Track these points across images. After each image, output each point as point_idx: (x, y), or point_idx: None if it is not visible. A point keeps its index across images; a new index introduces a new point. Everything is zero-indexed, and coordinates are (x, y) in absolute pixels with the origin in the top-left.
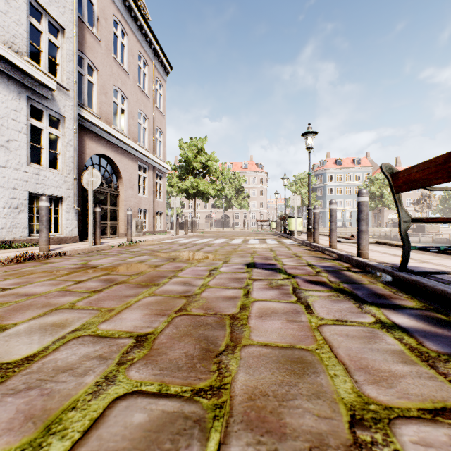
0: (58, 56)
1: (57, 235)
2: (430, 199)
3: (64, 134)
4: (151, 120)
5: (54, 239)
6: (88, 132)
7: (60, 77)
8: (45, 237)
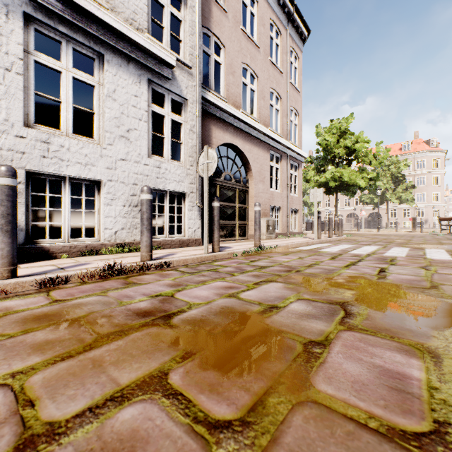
0: (181, 32)
1: (179, 236)
2: None
3: (187, 121)
4: (284, 100)
5: (175, 242)
6: (214, 119)
7: (182, 55)
8: (145, 242)
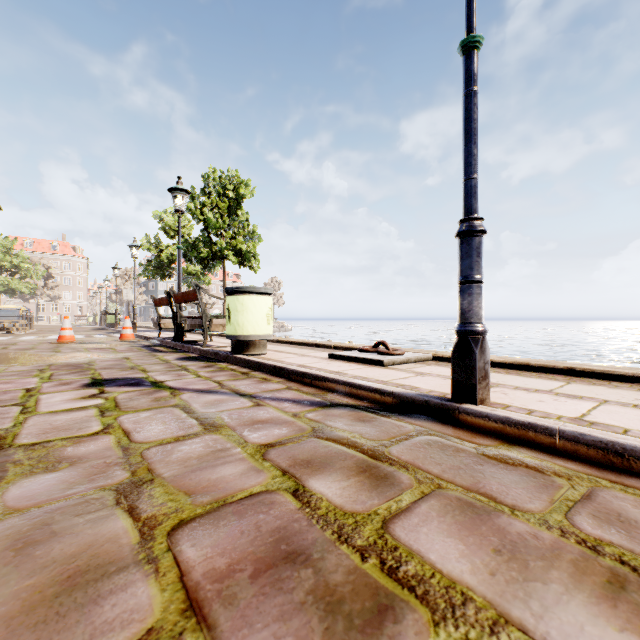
0: None
1: None
2: None
3: None
4: None
5: None
6: None
7: None
8: None
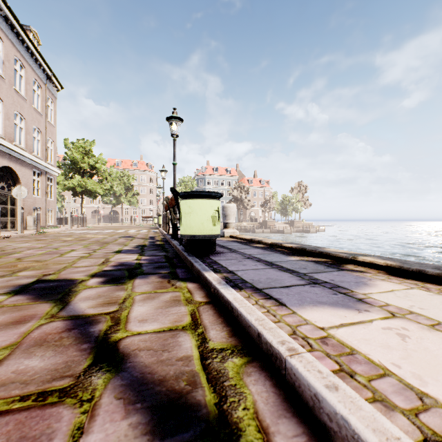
0: None
1: None
2: (270, 203)
3: None
4: (44, 133)
5: None
6: None
7: None
8: None
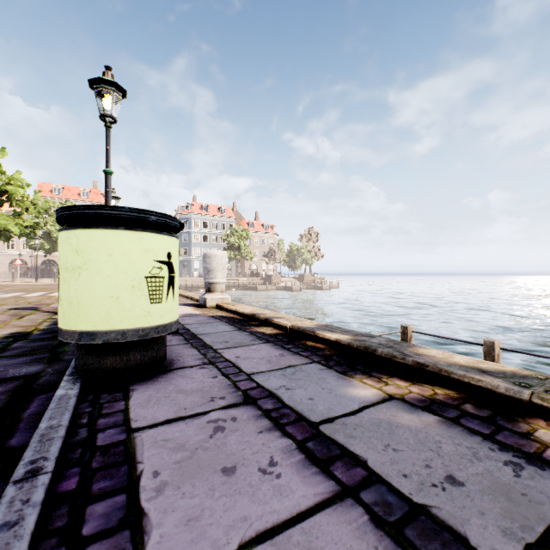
0: None
1: None
2: (275, 253)
3: None
4: None
5: None
6: None
7: None
8: None
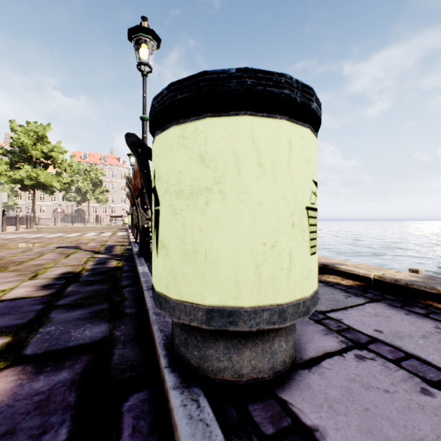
0: None
1: None
2: None
3: None
4: None
5: None
6: None
7: None
8: None
